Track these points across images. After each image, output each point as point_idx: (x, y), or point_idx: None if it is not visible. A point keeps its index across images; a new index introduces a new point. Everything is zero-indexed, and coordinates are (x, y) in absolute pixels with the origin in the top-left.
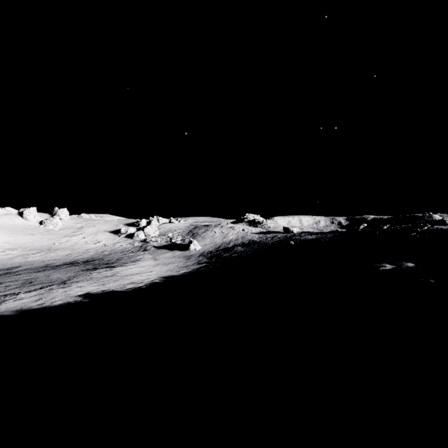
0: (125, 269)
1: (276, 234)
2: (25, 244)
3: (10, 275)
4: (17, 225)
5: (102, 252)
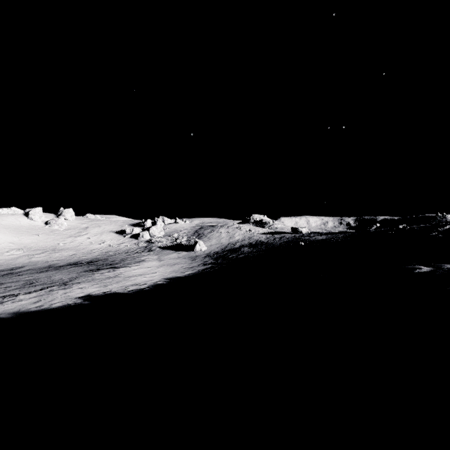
0: (129, 270)
1: (284, 235)
2: (30, 244)
3: (12, 275)
4: (23, 225)
5: (107, 252)
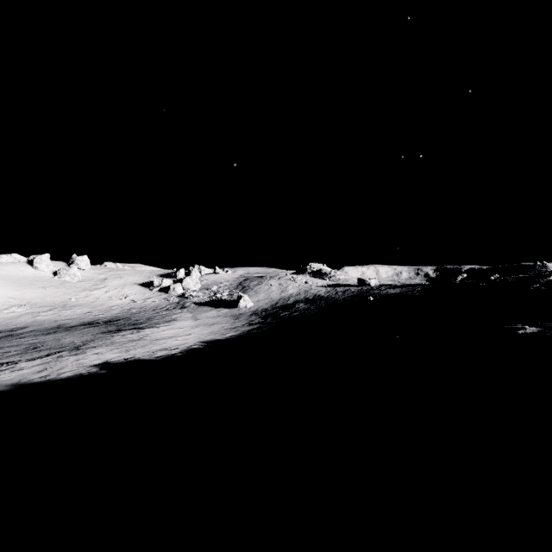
0: (156, 331)
1: (348, 288)
2: (35, 300)
3: (11, 338)
4: (26, 276)
5: (129, 309)
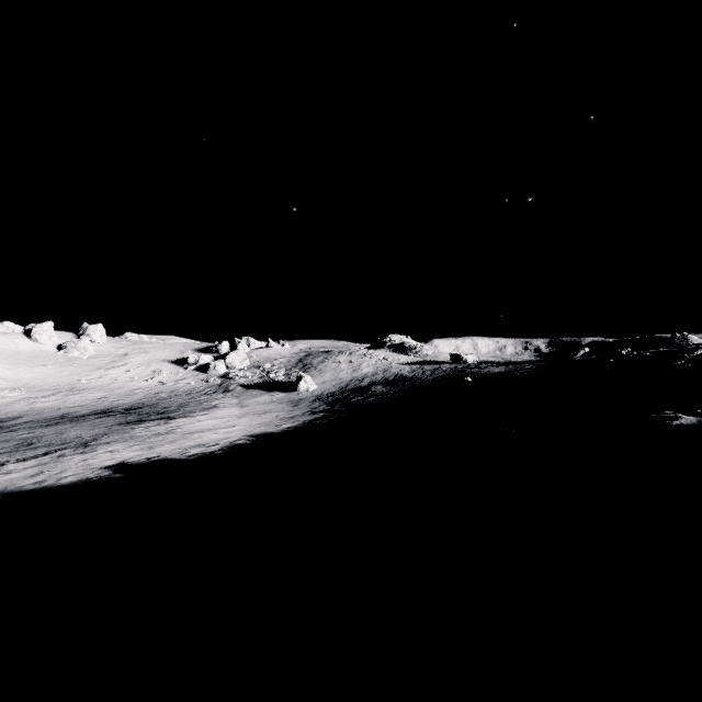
0: (191, 421)
1: (438, 366)
2: (33, 381)
3: None
4: (22, 351)
5: (157, 394)
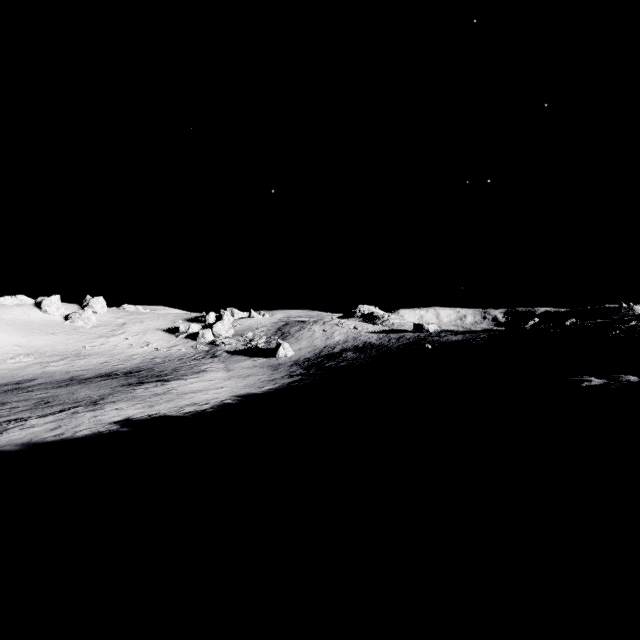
0: (184, 383)
1: (403, 334)
2: (44, 348)
3: (19, 392)
4: (33, 321)
5: (152, 359)
